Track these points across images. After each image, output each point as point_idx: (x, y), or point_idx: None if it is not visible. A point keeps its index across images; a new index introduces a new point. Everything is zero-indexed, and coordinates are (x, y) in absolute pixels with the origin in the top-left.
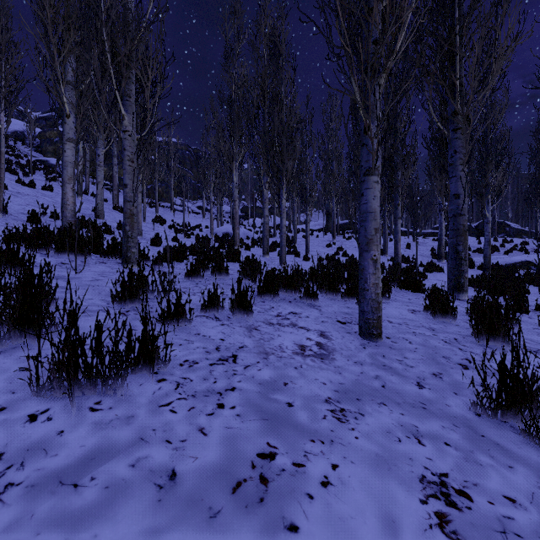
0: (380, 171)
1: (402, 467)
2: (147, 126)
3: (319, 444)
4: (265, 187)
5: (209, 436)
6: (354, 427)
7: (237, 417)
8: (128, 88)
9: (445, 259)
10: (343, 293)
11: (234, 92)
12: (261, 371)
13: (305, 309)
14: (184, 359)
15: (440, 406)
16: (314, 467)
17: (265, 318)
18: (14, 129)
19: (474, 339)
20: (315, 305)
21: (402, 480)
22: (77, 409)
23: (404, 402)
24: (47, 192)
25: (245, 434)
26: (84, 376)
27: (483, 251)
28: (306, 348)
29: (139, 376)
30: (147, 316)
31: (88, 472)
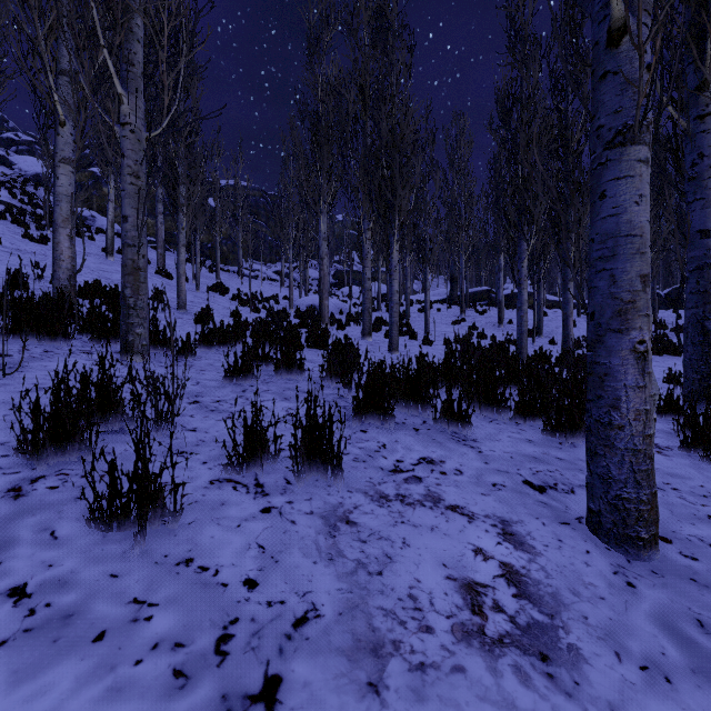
0: (649, 137)
1: None
2: (164, 118)
3: None
4: (366, 236)
5: None
6: None
7: None
8: (130, 49)
9: None
10: (513, 408)
11: (321, 102)
12: None
13: (448, 448)
14: None
15: None
16: None
17: (368, 479)
18: (35, 171)
19: None
20: (466, 436)
21: None
22: None
23: None
24: None
25: None
26: None
27: None
28: (483, 595)
29: None
30: None
31: None
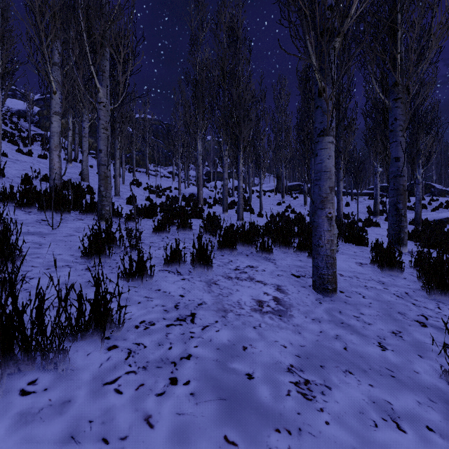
0: (334, 132)
1: None
2: (119, 99)
3: (285, 435)
4: (224, 154)
5: (156, 429)
6: (323, 406)
7: (191, 397)
8: (103, 64)
9: (379, 215)
10: (295, 247)
11: (198, 73)
12: (220, 333)
13: (261, 262)
14: (140, 319)
15: (409, 373)
16: None
17: (224, 272)
18: (18, 108)
19: (424, 293)
20: (270, 258)
21: None
22: (4, 393)
23: (370, 368)
24: (42, 160)
25: (199, 423)
26: (20, 350)
27: (412, 209)
28: (264, 303)
29: (89, 343)
30: (98, 279)
31: None
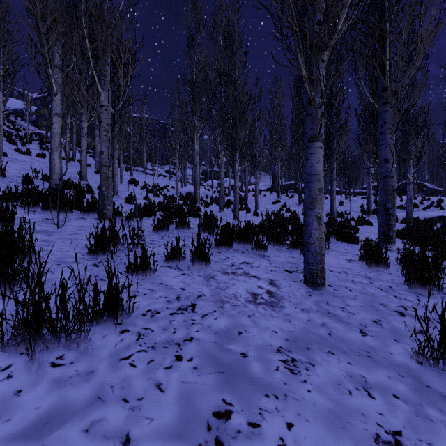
0: (323, 138)
1: (355, 425)
2: (120, 102)
3: (273, 399)
4: (221, 154)
5: (166, 393)
6: (306, 379)
7: (194, 370)
8: (104, 69)
9: (372, 214)
10: (289, 244)
11: (195, 75)
12: (218, 320)
13: (255, 259)
14: (147, 308)
15: (384, 354)
16: (269, 427)
17: (221, 268)
18: (15, 107)
19: (407, 287)
20: (265, 255)
21: (357, 440)
22: (38, 365)
23: (350, 350)
24: (41, 159)
25: (202, 389)
26: (48, 331)
27: (404, 208)
28: (258, 296)
29: (103, 327)
30: (111, 271)
31: (38, 440)
